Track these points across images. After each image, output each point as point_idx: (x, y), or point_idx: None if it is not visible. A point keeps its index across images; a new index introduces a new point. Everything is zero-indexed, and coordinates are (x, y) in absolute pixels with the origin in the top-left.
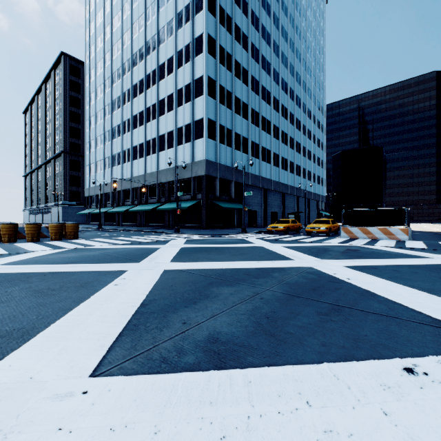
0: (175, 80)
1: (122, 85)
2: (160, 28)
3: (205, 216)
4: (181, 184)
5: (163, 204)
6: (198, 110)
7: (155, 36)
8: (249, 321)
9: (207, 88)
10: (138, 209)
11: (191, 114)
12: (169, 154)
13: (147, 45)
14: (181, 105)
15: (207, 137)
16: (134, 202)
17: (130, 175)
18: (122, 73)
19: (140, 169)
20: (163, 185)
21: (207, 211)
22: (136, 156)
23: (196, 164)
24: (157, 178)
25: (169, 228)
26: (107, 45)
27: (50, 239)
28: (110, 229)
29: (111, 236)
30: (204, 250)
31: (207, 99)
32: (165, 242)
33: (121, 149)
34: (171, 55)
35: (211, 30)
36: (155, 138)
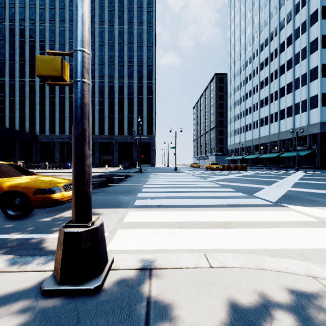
0: (293, 73)
1: (252, 83)
2: (281, 42)
3: (319, 160)
4: (298, 139)
5: (283, 153)
6: (313, 90)
7: (276, 48)
8: (324, 181)
9: (321, 73)
10: (265, 157)
11: (306, 93)
12: (287, 121)
13: (271, 55)
14: (298, 88)
15: (321, 106)
16: (261, 152)
17: (258, 136)
18: (252, 76)
19: (265, 132)
20: (283, 140)
21: (321, 157)
22: (262, 124)
23: (310, 126)
24: (278, 137)
25: (288, 168)
26: (241, 62)
27: (238, 170)
28: (249, 168)
29: (260, 170)
30: (316, 176)
31: (321, 81)
32: (292, 173)
33: (251, 121)
34: (290, 57)
35: (325, 31)
36: (276, 112)
